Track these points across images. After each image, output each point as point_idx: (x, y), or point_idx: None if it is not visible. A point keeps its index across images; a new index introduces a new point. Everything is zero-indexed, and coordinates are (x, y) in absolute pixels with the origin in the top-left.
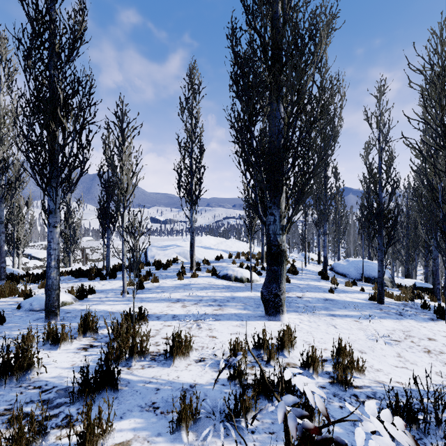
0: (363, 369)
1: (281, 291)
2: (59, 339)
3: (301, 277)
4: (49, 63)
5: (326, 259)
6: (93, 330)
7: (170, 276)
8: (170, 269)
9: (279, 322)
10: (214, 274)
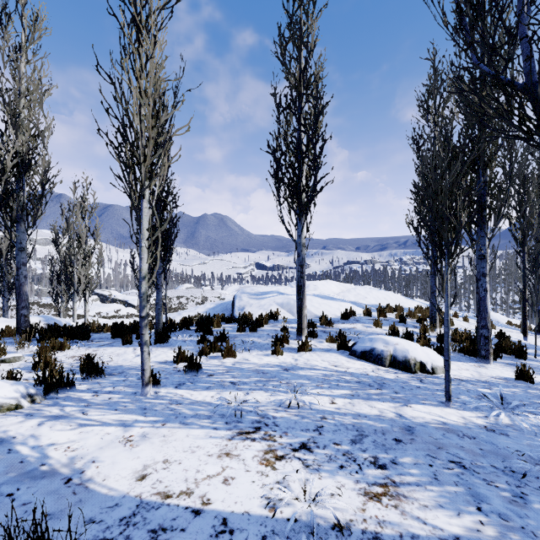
0: None
1: None
2: None
3: (539, 364)
4: None
5: None
6: None
7: (259, 344)
8: (262, 330)
9: None
10: (343, 346)
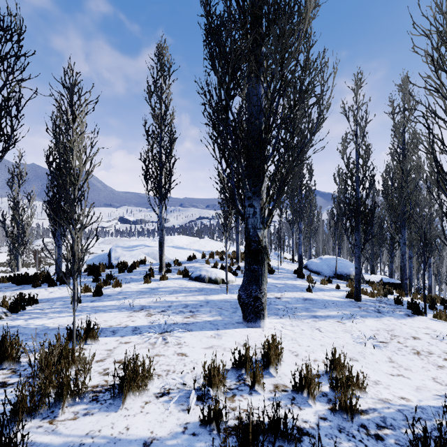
0: (364, 386)
1: (261, 293)
2: None
3: (277, 276)
4: None
5: (301, 257)
6: (12, 359)
7: (135, 279)
8: (136, 271)
9: (259, 328)
10: (186, 275)
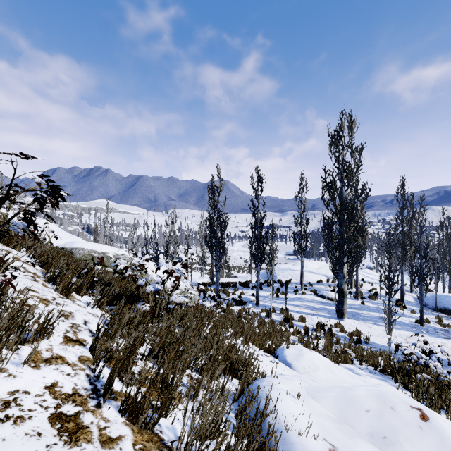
0: (360, 335)
1: (343, 308)
2: (269, 311)
3: (377, 302)
4: (257, 224)
5: (402, 291)
6: (274, 311)
7: (289, 291)
8: (288, 287)
9: (342, 321)
10: (315, 293)
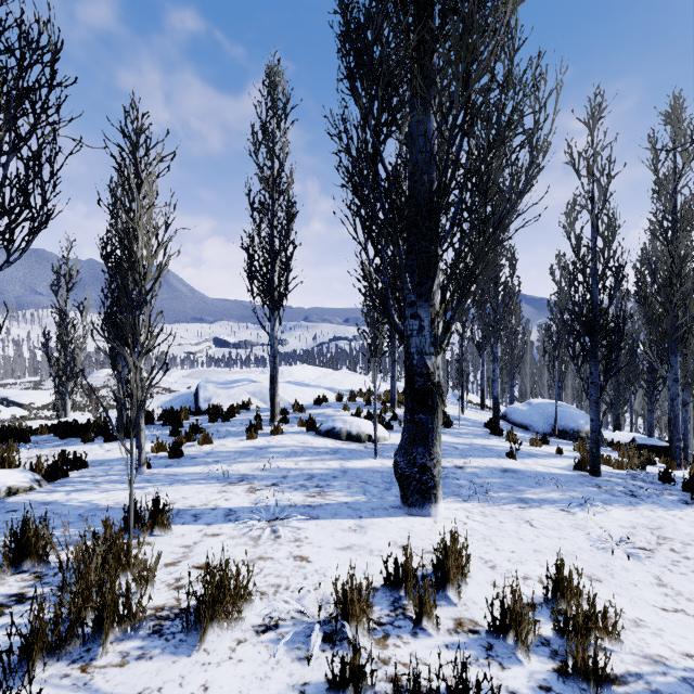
0: (618, 631)
1: (432, 460)
2: None
3: (458, 431)
4: None
5: (497, 401)
6: (37, 557)
7: (234, 432)
8: (235, 420)
9: (429, 518)
10: (311, 428)
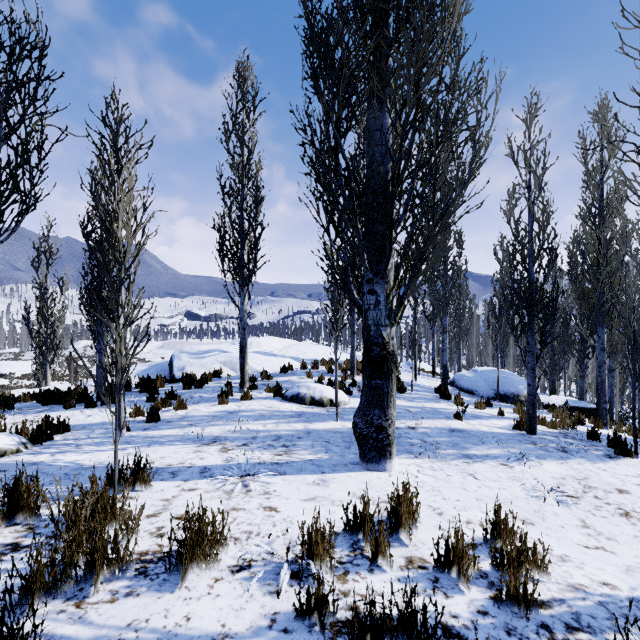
0: (546, 564)
1: (387, 421)
2: None
3: (411, 395)
4: None
5: (446, 369)
6: (29, 510)
7: (206, 398)
8: (207, 387)
9: (384, 472)
10: (278, 394)
